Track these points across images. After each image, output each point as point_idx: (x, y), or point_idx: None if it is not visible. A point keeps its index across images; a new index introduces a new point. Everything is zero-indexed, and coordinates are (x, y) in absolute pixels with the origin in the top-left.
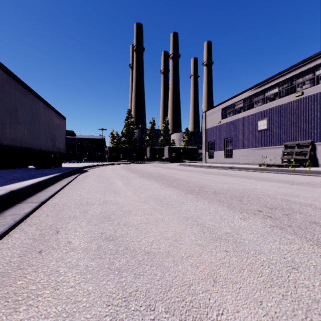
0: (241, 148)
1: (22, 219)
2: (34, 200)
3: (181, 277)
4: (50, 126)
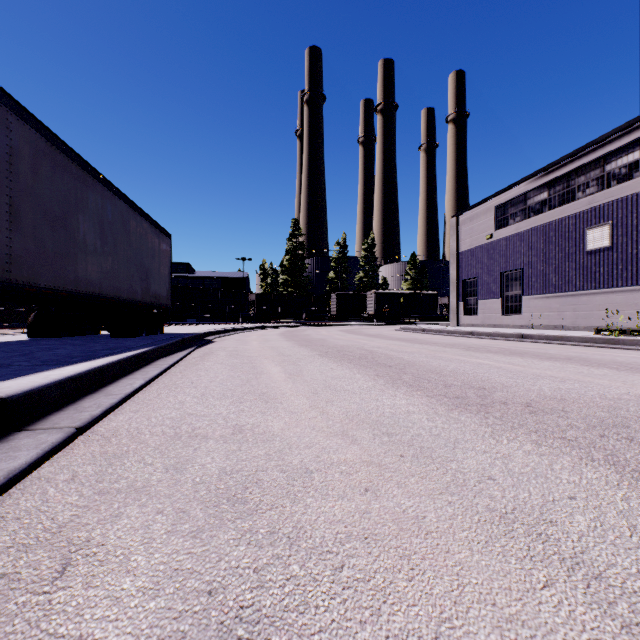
0: (542, 292)
1: None
2: (63, 421)
3: None
4: (139, 251)
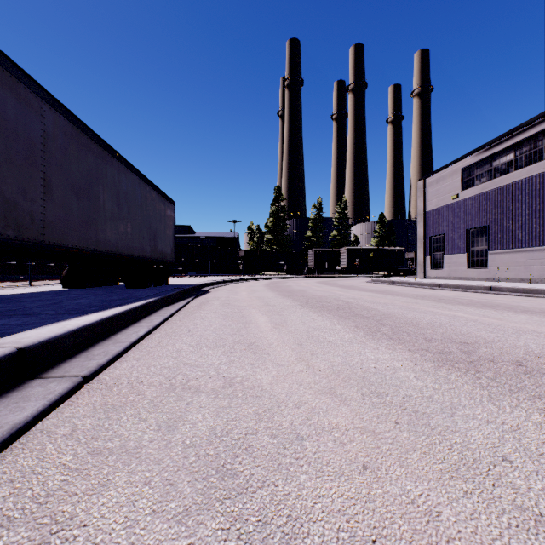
0: (508, 247)
1: None
2: (73, 369)
3: None
4: (148, 216)
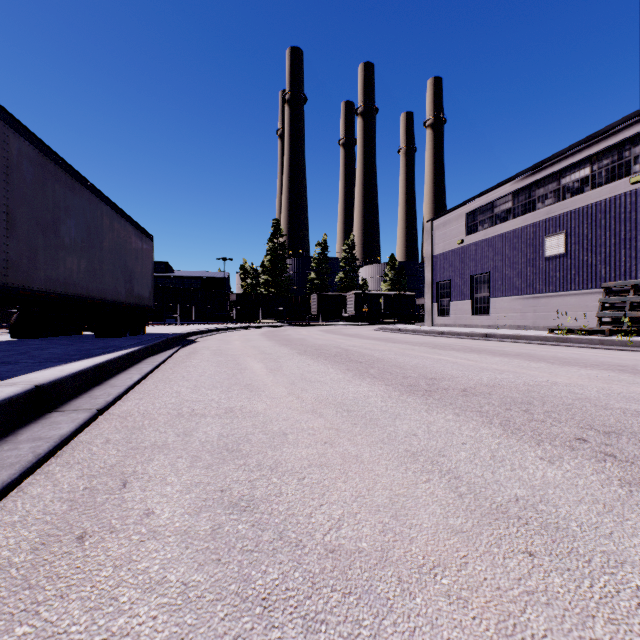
0: (507, 294)
1: (53, 450)
2: (84, 405)
3: (428, 634)
4: (123, 253)
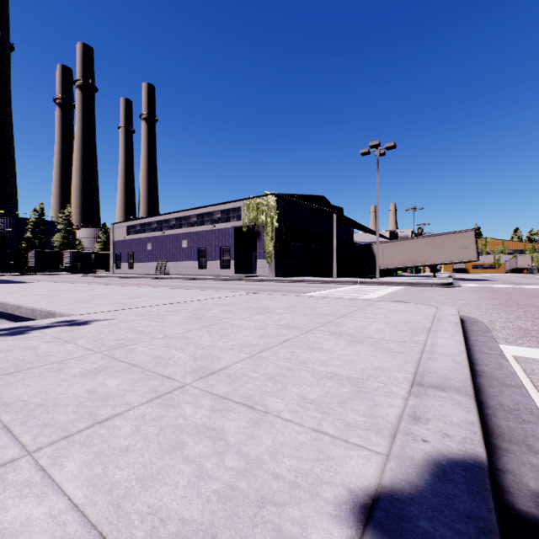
0: (139, 262)
1: None
2: None
3: None
4: None
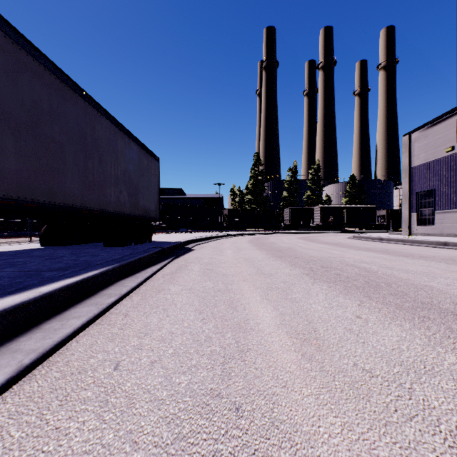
0: None
1: None
2: None
3: None
4: (127, 169)
